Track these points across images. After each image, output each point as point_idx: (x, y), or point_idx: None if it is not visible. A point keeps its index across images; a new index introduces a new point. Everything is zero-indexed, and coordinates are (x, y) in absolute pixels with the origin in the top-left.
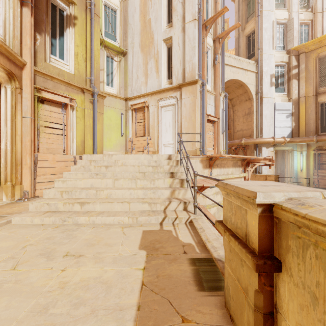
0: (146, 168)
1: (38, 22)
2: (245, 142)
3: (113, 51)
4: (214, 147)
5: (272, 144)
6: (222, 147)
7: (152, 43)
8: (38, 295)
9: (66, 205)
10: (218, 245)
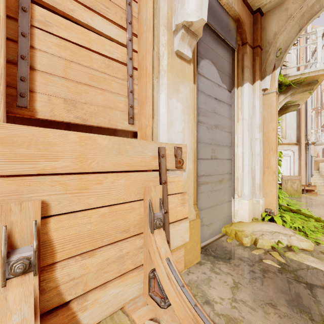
0: None
1: None
2: None
3: None
4: None
5: None
6: (320, 154)
7: None
8: None
9: None
10: None
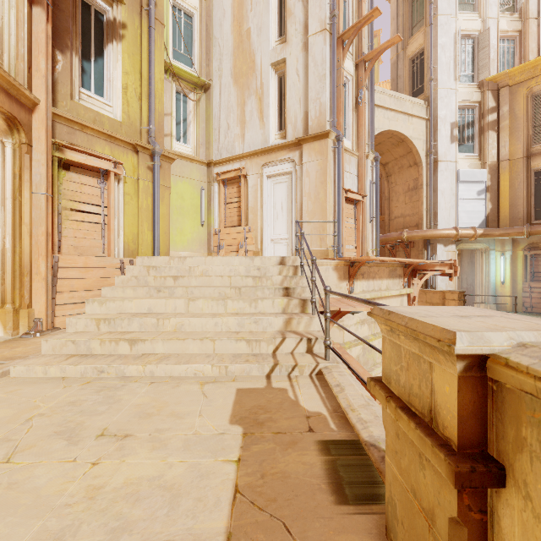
0: (243, 280)
1: (59, 32)
2: (409, 236)
3: (188, 83)
4: (357, 244)
5: (453, 239)
6: (371, 245)
7: (252, 70)
8: (48, 513)
9: (106, 344)
10: (370, 417)
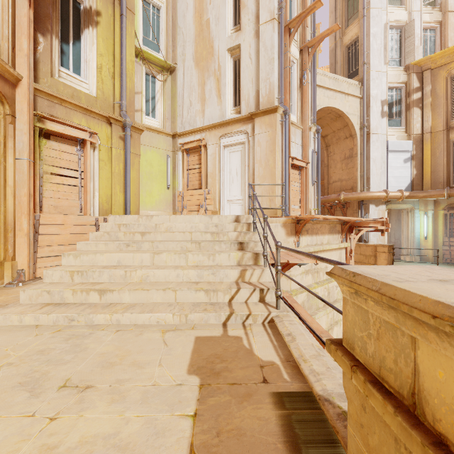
0: (203, 235)
1: (41, 18)
2: (345, 197)
3: (156, 66)
4: (301, 204)
5: (384, 200)
6: (313, 205)
7: (211, 54)
8: None
9: (78, 294)
10: (322, 369)
